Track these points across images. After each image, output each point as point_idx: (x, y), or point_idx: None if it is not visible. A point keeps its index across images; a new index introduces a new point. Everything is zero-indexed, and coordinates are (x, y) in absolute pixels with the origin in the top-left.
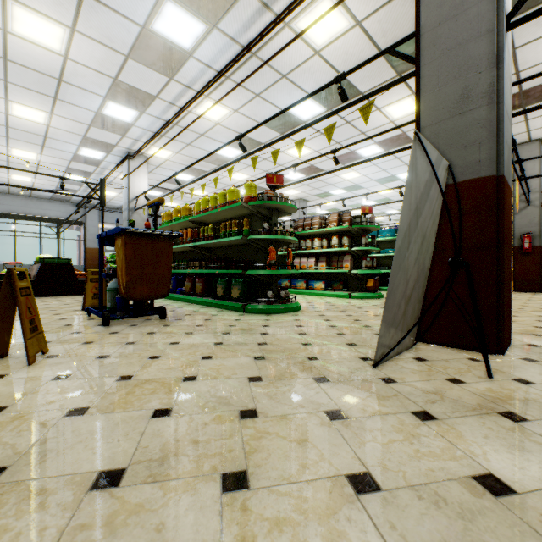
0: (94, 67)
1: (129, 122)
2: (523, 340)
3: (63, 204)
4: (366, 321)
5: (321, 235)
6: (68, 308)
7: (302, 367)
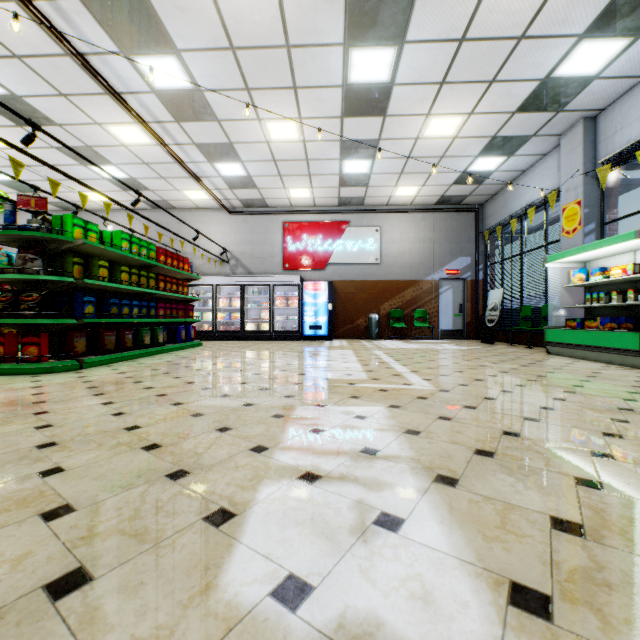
0: None
1: None
2: None
3: None
4: None
5: None
6: None
7: None
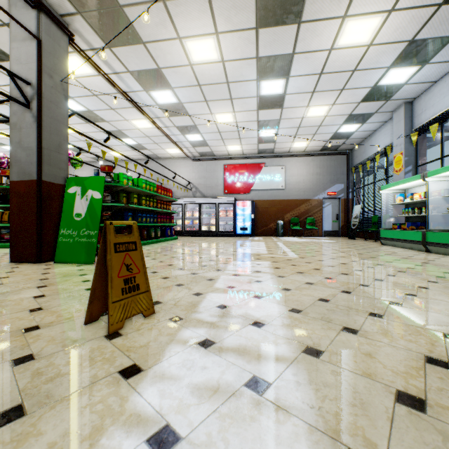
0: None
1: None
2: None
3: None
4: None
5: None
6: None
7: None
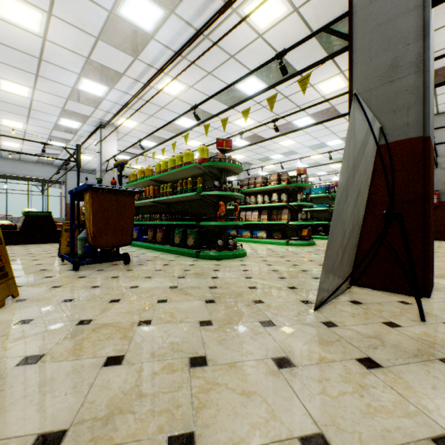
0: (69, 47)
1: (101, 96)
2: (444, 284)
3: (47, 166)
4: (303, 266)
5: (263, 192)
6: (46, 254)
7: (249, 310)
